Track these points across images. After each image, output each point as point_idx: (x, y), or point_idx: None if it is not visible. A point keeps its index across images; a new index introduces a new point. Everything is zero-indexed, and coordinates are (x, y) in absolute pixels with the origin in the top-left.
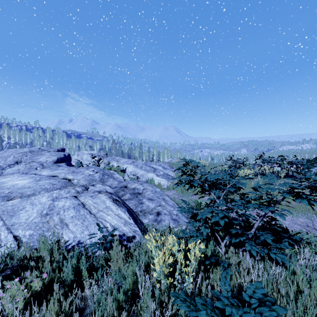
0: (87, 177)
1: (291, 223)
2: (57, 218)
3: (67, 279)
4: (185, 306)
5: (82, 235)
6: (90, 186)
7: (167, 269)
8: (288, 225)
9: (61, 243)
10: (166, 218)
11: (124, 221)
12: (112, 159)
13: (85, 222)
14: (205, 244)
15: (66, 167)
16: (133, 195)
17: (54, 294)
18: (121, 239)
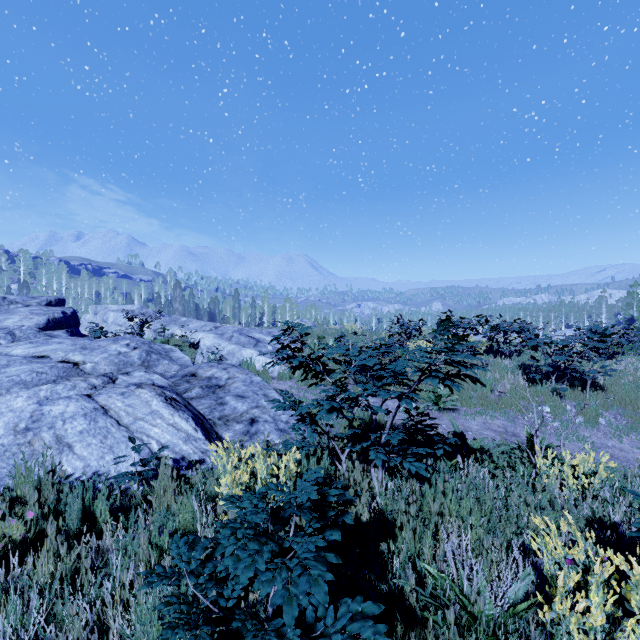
0: (114, 358)
1: (482, 428)
2: (50, 436)
3: (70, 527)
4: (235, 507)
5: (102, 462)
6: (121, 375)
7: (240, 491)
8: (475, 432)
9: (60, 472)
10: (267, 429)
11: (185, 435)
12: (171, 321)
13: (109, 440)
14: (318, 461)
15: (68, 339)
16: (208, 390)
17: (47, 545)
18: (178, 467)
